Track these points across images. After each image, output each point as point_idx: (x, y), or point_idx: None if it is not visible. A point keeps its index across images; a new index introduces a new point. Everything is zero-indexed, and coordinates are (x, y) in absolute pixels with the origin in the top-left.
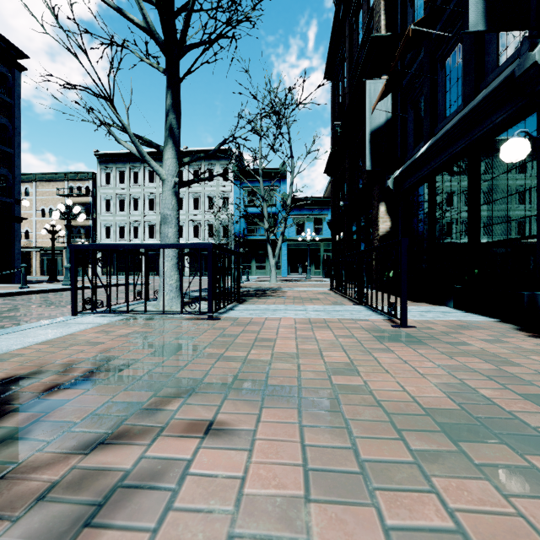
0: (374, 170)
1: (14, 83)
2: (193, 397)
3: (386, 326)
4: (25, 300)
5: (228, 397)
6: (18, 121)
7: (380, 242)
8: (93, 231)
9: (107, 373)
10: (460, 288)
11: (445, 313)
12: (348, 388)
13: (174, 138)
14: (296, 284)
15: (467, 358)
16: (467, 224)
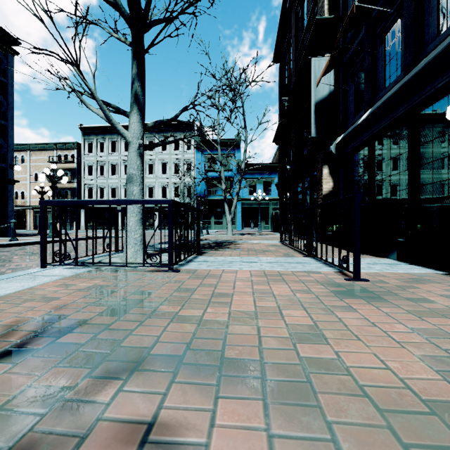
0: (318, 136)
1: (8, 65)
2: (136, 376)
3: (338, 278)
4: (11, 252)
5: (177, 376)
6: (11, 98)
7: (324, 200)
8: (77, 192)
9: (49, 337)
10: (403, 241)
11: (390, 265)
12: (318, 361)
13: (139, 104)
14: (249, 237)
15: (436, 318)
16: (407, 183)
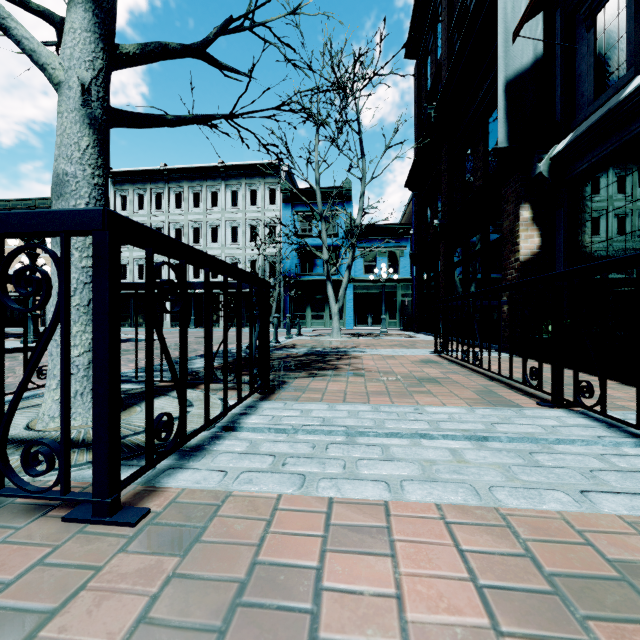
0: (512, 146)
1: None
2: None
3: None
4: None
5: None
6: None
7: (522, 272)
8: None
9: None
10: None
11: None
12: None
13: None
14: (370, 341)
15: None
16: None
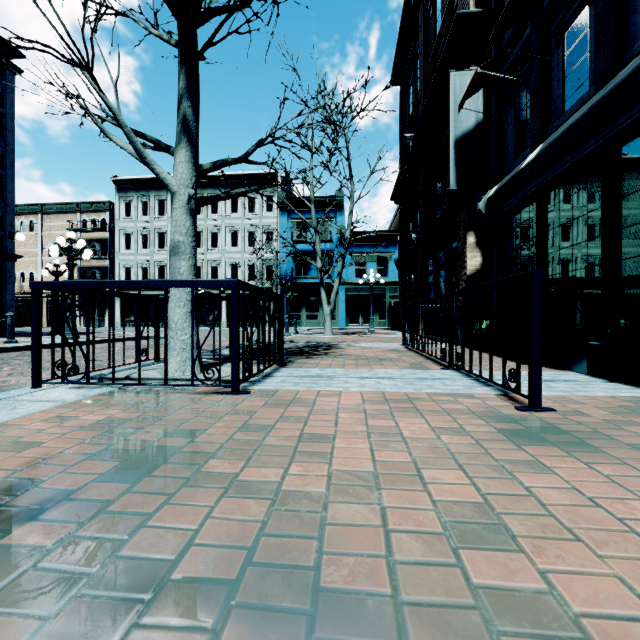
0: (460, 189)
1: (6, 88)
2: (134, 637)
3: (504, 406)
4: (3, 360)
5: (221, 637)
6: (11, 136)
7: (468, 284)
8: (110, 273)
9: None
10: (599, 345)
11: (581, 383)
12: (509, 594)
13: (189, 135)
14: (357, 338)
15: None
16: (600, 256)
